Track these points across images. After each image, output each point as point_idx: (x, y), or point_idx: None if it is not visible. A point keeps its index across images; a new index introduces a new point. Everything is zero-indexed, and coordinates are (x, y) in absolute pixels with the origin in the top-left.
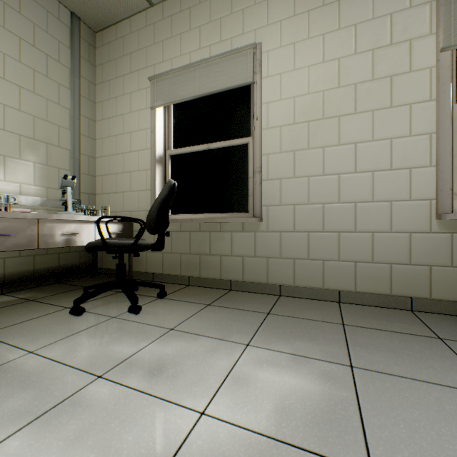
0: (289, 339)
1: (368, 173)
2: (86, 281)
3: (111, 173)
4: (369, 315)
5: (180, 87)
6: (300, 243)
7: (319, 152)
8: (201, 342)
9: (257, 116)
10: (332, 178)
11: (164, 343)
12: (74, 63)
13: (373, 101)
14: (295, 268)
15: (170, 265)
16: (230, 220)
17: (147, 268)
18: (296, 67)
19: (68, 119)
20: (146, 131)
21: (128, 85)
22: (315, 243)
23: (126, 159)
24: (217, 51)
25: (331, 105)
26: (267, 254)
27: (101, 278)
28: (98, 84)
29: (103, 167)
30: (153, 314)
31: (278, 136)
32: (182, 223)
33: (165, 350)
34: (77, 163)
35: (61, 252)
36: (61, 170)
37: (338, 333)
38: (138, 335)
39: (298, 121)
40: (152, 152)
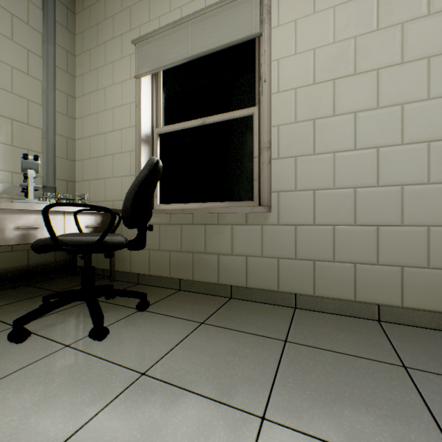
0: (331, 403)
1: (422, 145)
2: (60, 283)
3: (92, 156)
4: (435, 348)
5: (169, 49)
6: (323, 240)
7: (349, 119)
8: (184, 408)
9: (265, 77)
10: (368, 152)
11: (124, 409)
12: (47, 28)
13: (428, 45)
14: (316, 272)
15: (158, 264)
16: (230, 210)
17: (131, 268)
18: (317, 9)
19: (40, 93)
20: (131, 105)
21: (110, 53)
22: (343, 240)
23: (108, 140)
24: (214, 0)
25: (366, 55)
26: (278, 254)
27: (80, 278)
28: (78, 55)
29: (83, 150)
30: (123, 340)
31: (293, 101)
32: (172, 214)
33: (120, 432)
34: (51, 144)
35: (30, 248)
36: (30, 152)
37: (405, 388)
38: (88, 389)
39: (320, 79)
40: (137, 130)
